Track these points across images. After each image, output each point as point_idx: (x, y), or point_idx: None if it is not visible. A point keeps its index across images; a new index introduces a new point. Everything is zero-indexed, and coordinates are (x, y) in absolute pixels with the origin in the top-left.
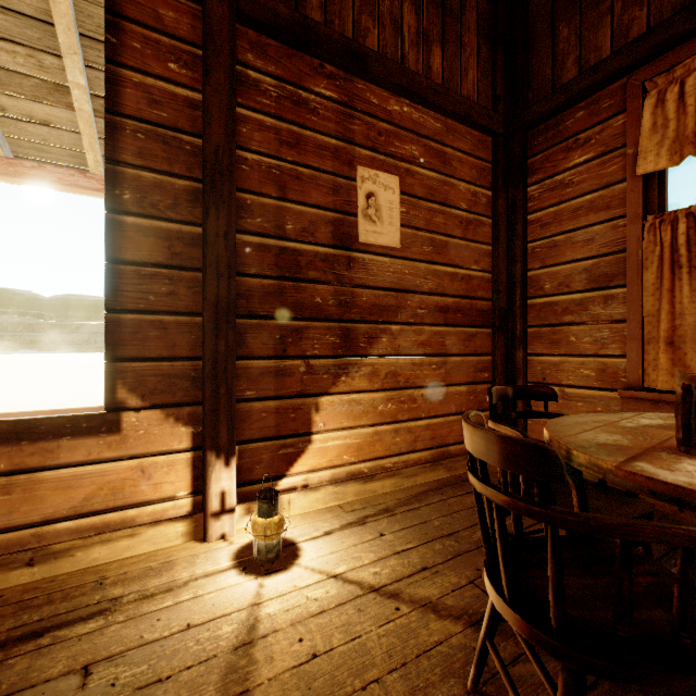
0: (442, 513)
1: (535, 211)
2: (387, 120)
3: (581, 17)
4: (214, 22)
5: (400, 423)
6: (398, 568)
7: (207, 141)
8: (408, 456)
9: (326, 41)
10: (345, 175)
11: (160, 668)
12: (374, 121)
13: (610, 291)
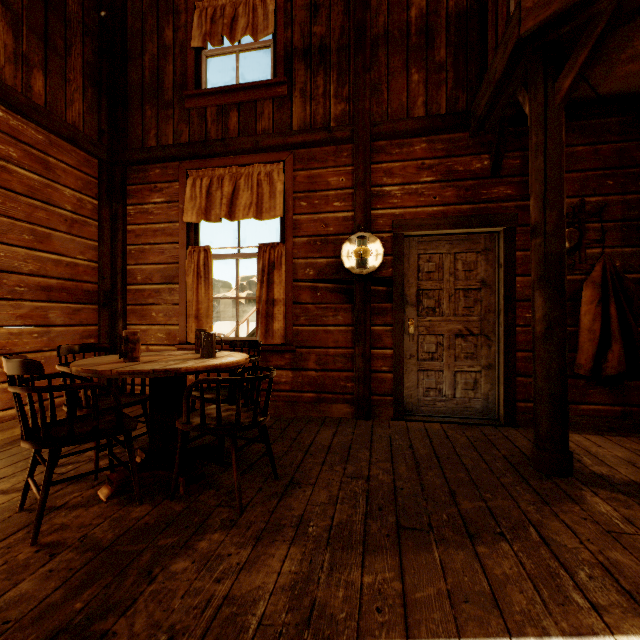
0: None
1: (132, 224)
2: None
3: (158, 110)
4: None
5: None
6: None
7: None
8: (4, 413)
9: None
10: None
11: None
12: None
13: (173, 286)
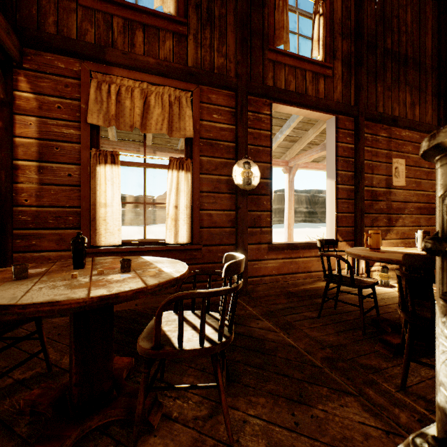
0: None
1: None
2: (401, 139)
3: None
4: (360, 124)
5: None
6: None
7: (358, 161)
8: None
9: (386, 119)
10: (388, 162)
11: (391, 296)
12: (397, 141)
13: None
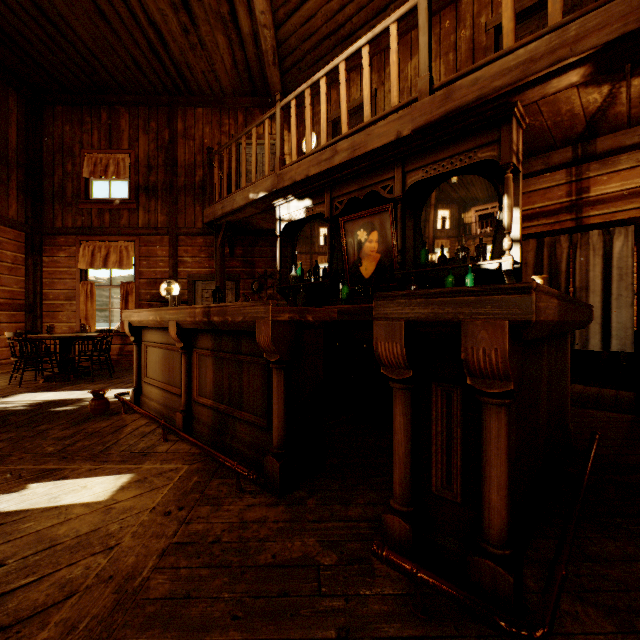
0: None
1: (47, 267)
2: None
3: (63, 206)
4: None
5: None
6: None
7: None
8: None
9: None
10: None
11: None
12: None
13: (72, 302)
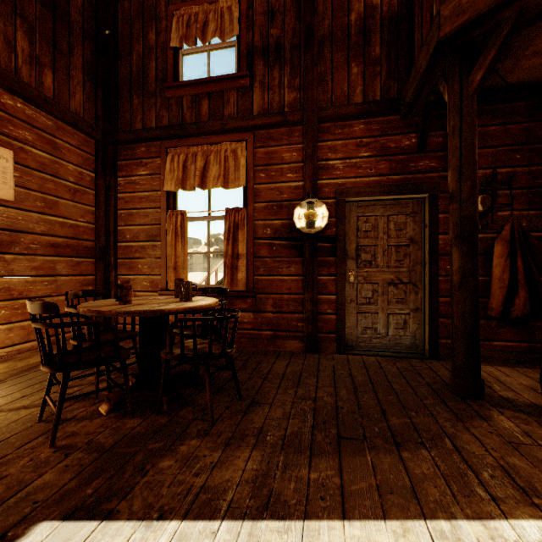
0: (46, 372)
1: (122, 193)
2: (1, 108)
3: (144, 99)
4: None
5: (14, 323)
6: (3, 402)
7: None
8: (22, 345)
9: None
10: None
11: None
12: None
13: (156, 243)
